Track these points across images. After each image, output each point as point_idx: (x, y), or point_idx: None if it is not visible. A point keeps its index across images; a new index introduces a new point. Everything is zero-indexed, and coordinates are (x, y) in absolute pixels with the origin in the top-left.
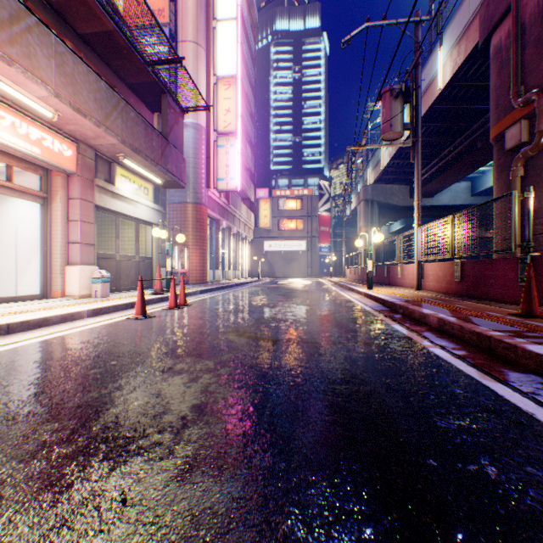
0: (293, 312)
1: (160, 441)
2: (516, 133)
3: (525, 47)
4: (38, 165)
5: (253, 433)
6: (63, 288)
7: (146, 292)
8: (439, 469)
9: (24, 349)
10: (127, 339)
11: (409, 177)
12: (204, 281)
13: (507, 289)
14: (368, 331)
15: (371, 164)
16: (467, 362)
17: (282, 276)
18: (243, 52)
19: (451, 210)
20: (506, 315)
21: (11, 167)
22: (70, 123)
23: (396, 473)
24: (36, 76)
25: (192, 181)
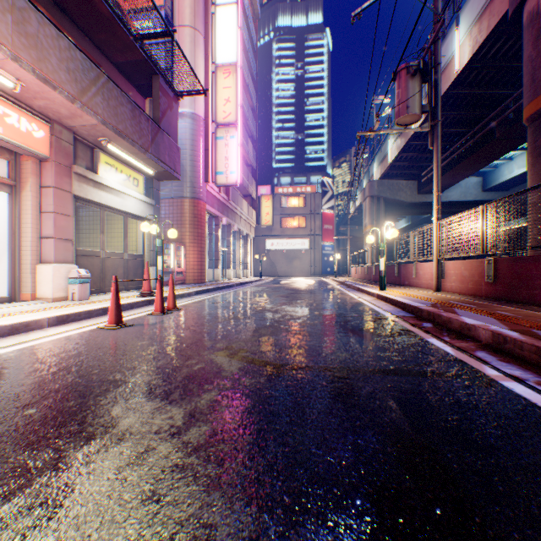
0: (300, 319)
1: None
2: None
3: None
4: (4, 147)
5: None
6: (34, 289)
7: (134, 293)
8: None
9: None
10: (78, 363)
11: (417, 172)
12: (202, 280)
13: None
14: (401, 349)
15: (377, 158)
16: None
17: (284, 275)
18: (245, 43)
19: (461, 207)
20: None
21: None
22: (38, 97)
23: None
24: None
25: (189, 175)
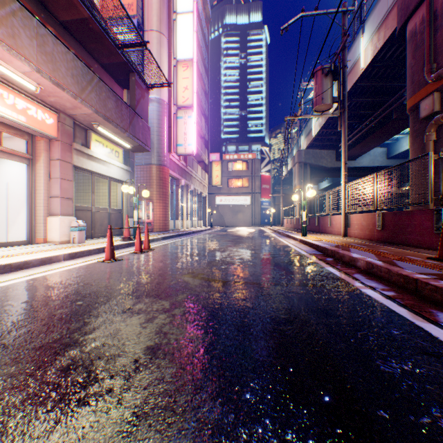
0: (240, 256)
1: (111, 388)
2: (429, 104)
3: (437, 30)
4: (24, 131)
5: (202, 379)
6: (45, 235)
7: (117, 238)
8: (392, 423)
9: (2, 289)
10: (95, 280)
11: (335, 144)
12: (166, 229)
13: (424, 236)
14: (306, 273)
15: (304, 132)
16: (398, 303)
17: (230, 225)
18: (199, 40)
19: (370, 171)
20: (425, 259)
21: (0, 133)
22: (51, 95)
23: (348, 427)
24: (19, 54)
25: (156, 147)
